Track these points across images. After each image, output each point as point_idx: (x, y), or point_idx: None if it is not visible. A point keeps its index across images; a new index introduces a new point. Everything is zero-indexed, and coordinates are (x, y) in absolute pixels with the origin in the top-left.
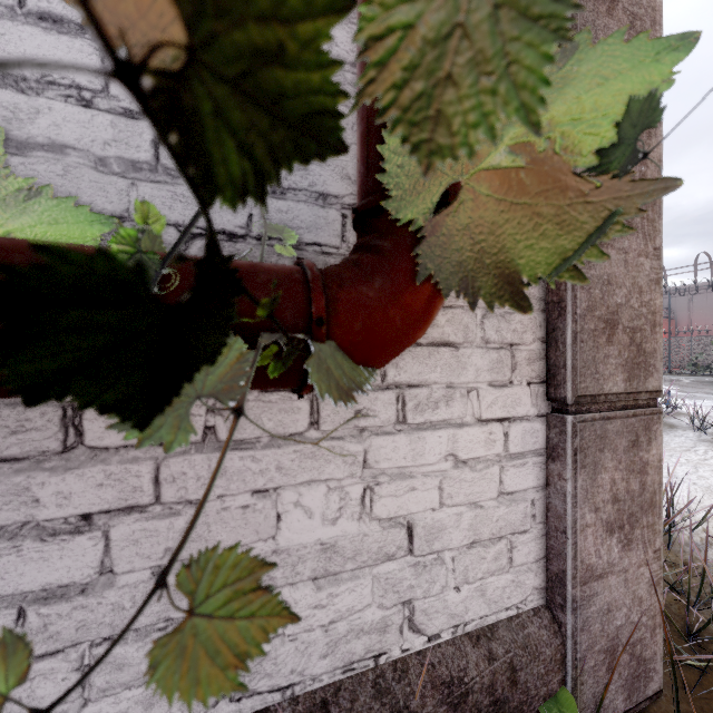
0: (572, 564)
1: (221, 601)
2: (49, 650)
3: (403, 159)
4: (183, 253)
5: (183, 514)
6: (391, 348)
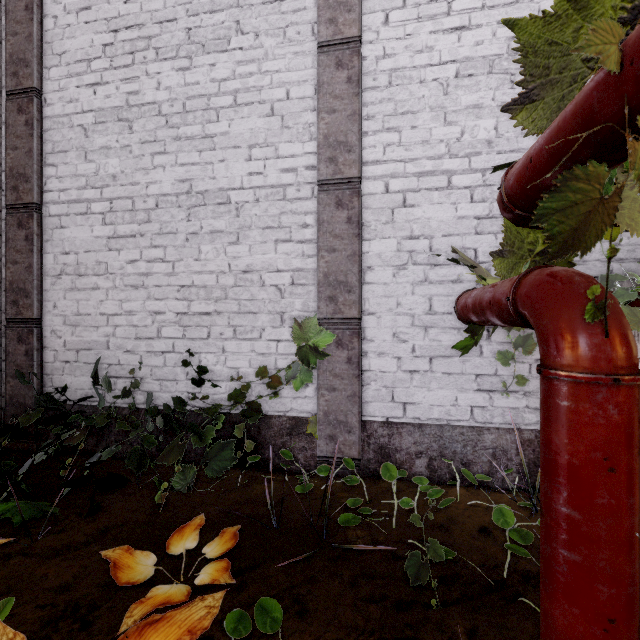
0: None
1: None
2: None
3: None
4: None
5: None
6: None
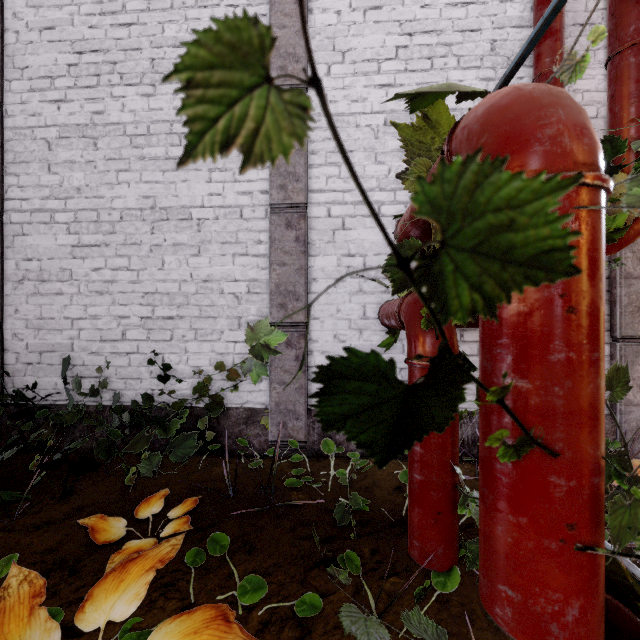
0: None
1: None
2: None
3: None
4: None
5: None
6: None
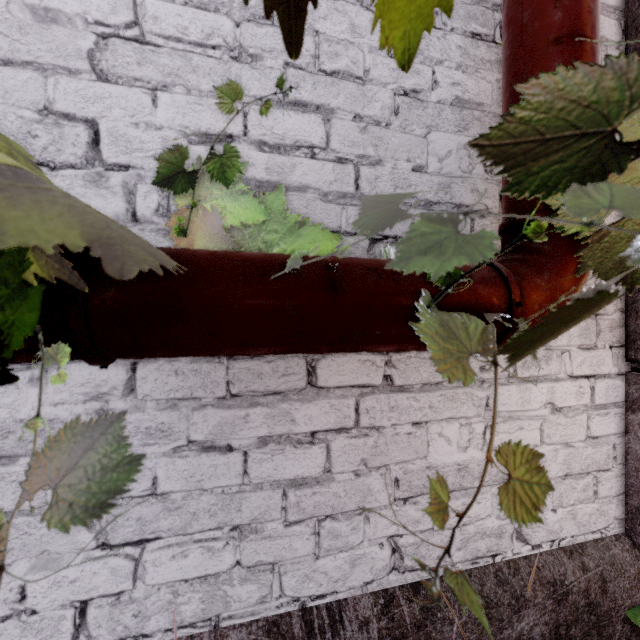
0: None
1: (522, 472)
2: (297, 519)
3: None
4: (370, 253)
5: (370, 436)
6: None
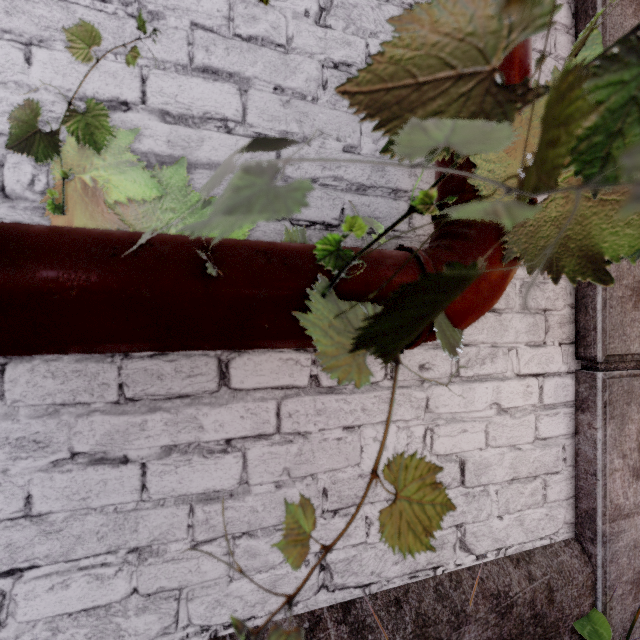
0: (602, 502)
1: (413, 490)
2: (207, 538)
3: (492, 166)
4: None
5: (294, 442)
6: (477, 314)
